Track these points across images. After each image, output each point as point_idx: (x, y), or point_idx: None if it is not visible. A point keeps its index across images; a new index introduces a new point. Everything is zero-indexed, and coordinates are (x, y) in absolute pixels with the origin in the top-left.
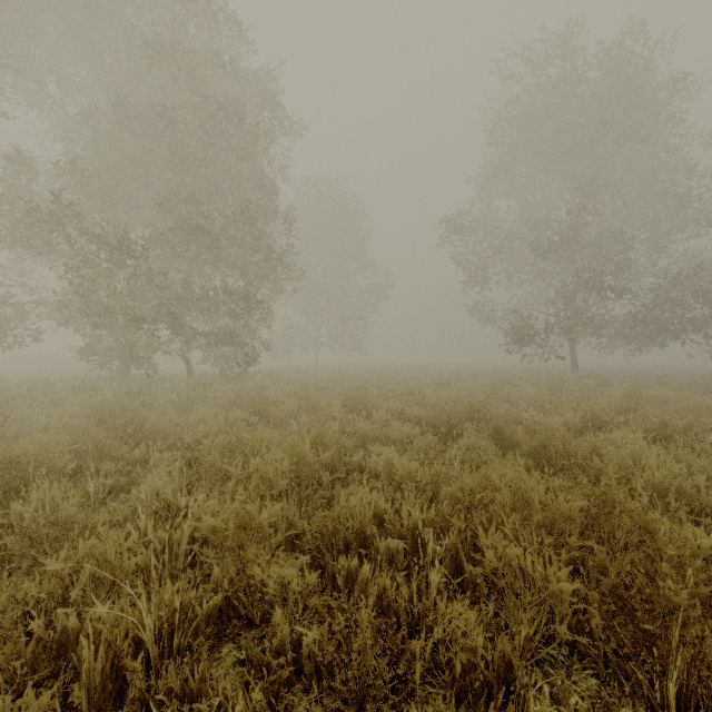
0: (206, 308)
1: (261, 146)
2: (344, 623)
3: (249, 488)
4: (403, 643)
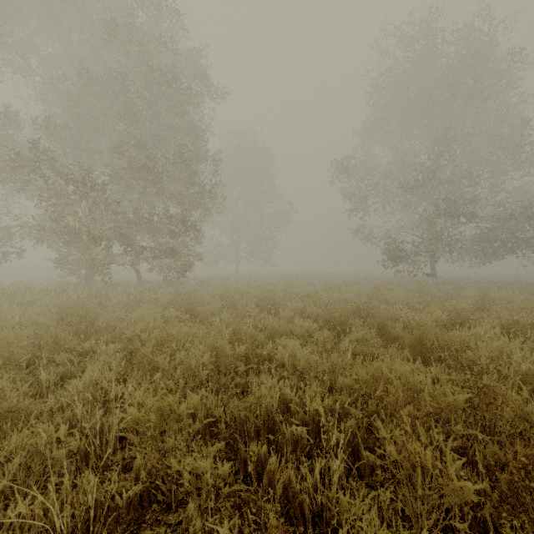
0: (151, 230)
1: (194, 104)
2: (252, 525)
3: (175, 378)
4: (308, 532)
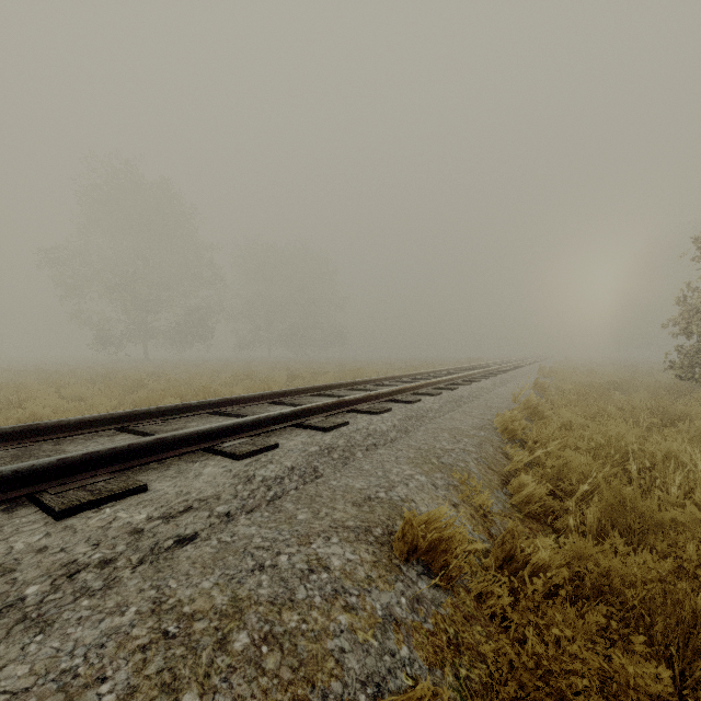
0: None
1: None
2: None
3: None
4: None
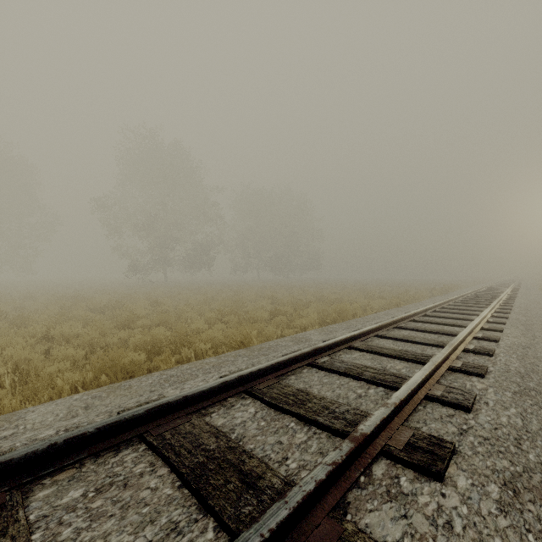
0: None
1: None
2: None
3: None
4: None
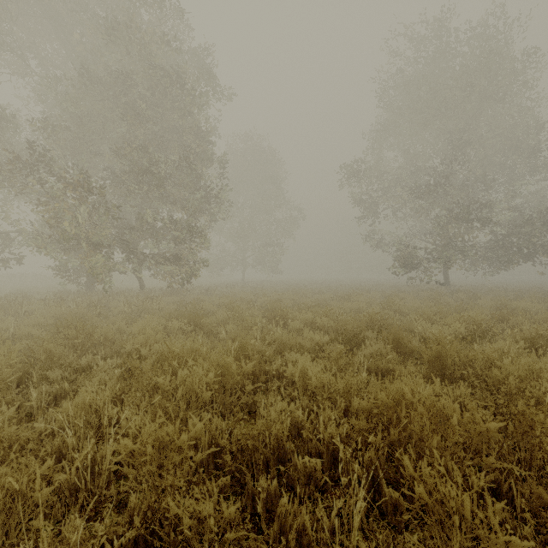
0: (154, 236)
1: (198, 105)
2: None
3: (176, 400)
4: None
